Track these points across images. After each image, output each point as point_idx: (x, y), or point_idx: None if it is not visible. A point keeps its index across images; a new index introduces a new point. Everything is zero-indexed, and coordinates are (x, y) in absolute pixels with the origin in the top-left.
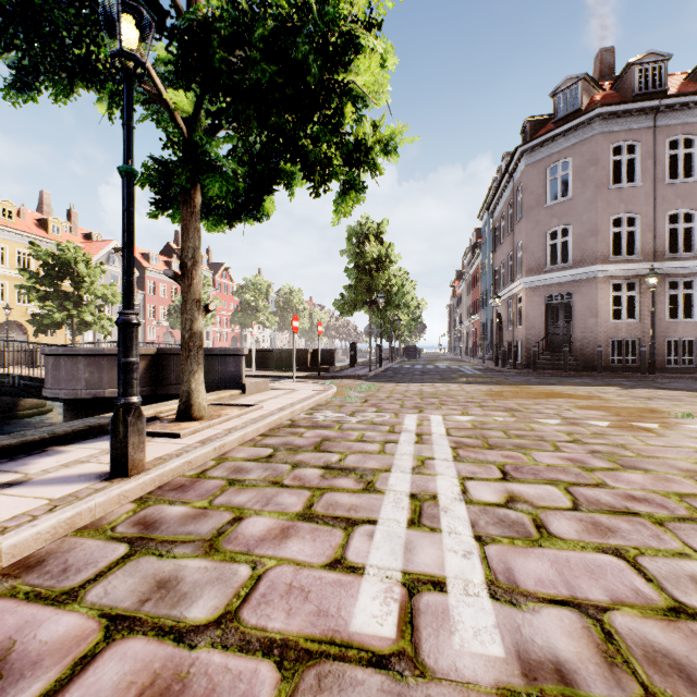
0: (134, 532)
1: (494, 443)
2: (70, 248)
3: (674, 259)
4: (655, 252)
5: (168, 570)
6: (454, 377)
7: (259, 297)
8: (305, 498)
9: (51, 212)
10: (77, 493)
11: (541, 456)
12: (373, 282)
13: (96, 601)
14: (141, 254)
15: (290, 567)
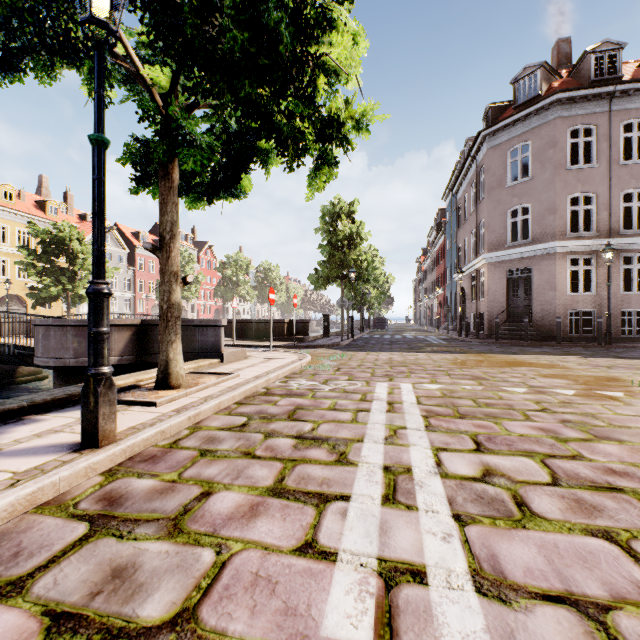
0: (97, 508)
1: (465, 412)
2: (65, 227)
3: (629, 236)
4: (610, 229)
5: (126, 554)
6: (421, 346)
7: (240, 273)
8: (276, 470)
9: (49, 195)
10: (44, 466)
11: (513, 426)
12: (344, 258)
13: (42, 594)
14: (131, 233)
15: (257, 552)
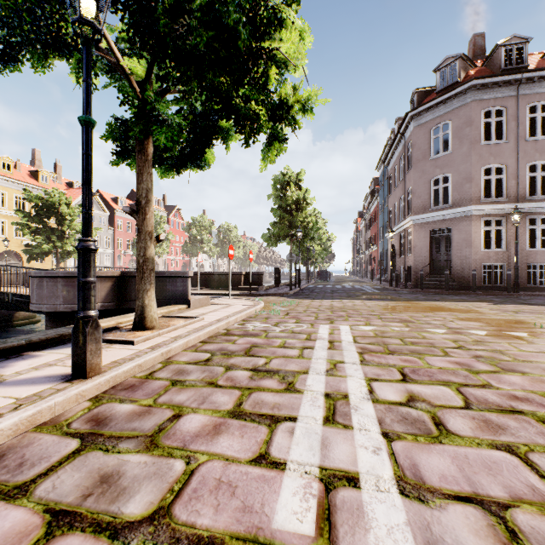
0: (86, 428)
1: (394, 349)
2: (55, 194)
3: (533, 201)
4: (518, 195)
5: (111, 464)
6: (358, 294)
7: (204, 232)
8: (235, 397)
9: (41, 166)
10: (41, 393)
11: (434, 360)
12: (293, 220)
13: (43, 496)
14: (111, 198)
15: (220, 463)
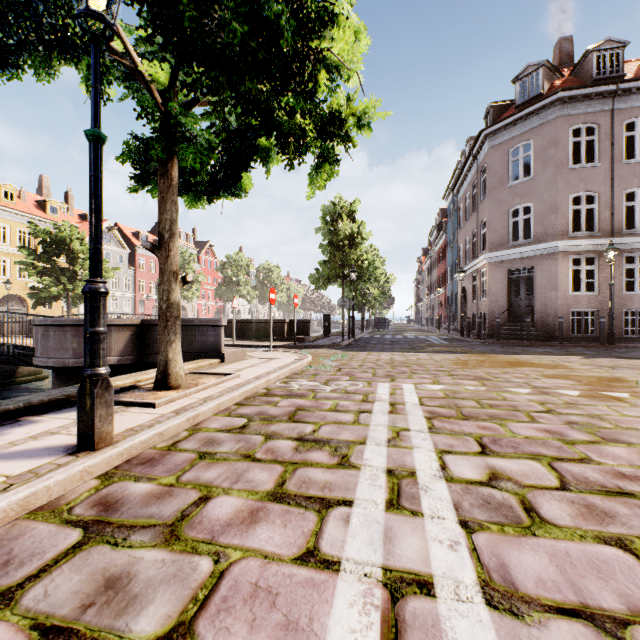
0: (92, 514)
1: (469, 413)
2: (65, 227)
3: (631, 235)
4: (612, 228)
5: (120, 563)
6: (422, 346)
7: (241, 273)
8: (277, 474)
9: (50, 195)
10: (38, 469)
11: (518, 428)
12: (345, 258)
13: (31, 606)
14: (132, 233)
15: (256, 561)
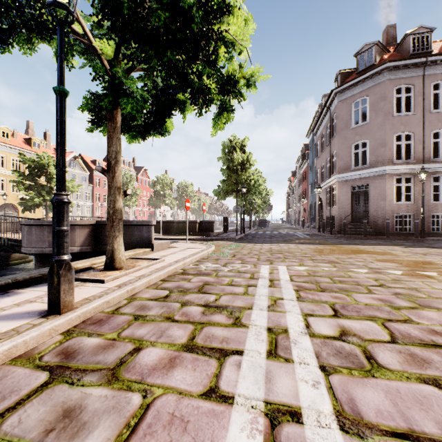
0: (56, 360)
1: (325, 287)
2: (44, 157)
3: (437, 162)
4: (424, 157)
5: (75, 398)
6: (292, 239)
7: (166, 188)
8: (189, 331)
9: (34, 134)
10: (19, 328)
11: (360, 297)
12: (238, 178)
13: (8, 431)
14: (90, 161)
15: (173, 396)
